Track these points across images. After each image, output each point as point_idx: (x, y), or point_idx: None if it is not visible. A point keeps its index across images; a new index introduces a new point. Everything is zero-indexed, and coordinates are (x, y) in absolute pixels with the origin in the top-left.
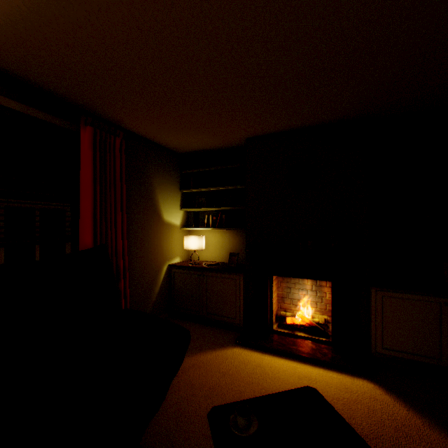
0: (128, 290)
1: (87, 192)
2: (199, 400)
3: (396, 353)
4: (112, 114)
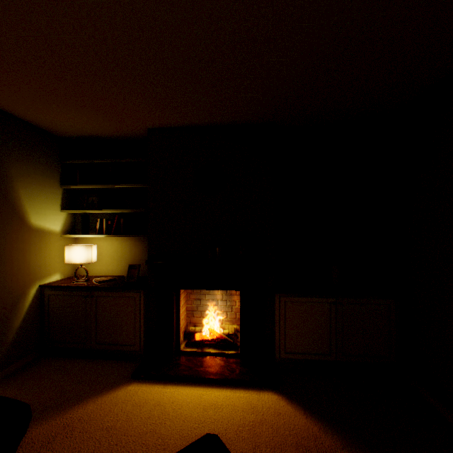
0: None
1: None
2: None
3: (297, 355)
4: None
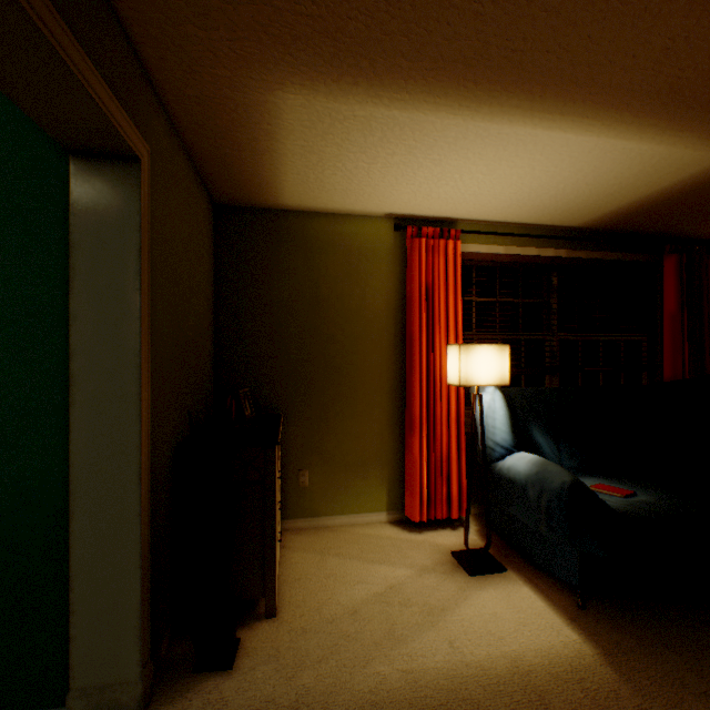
0: None
1: (671, 322)
2: None
3: None
4: (694, 232)
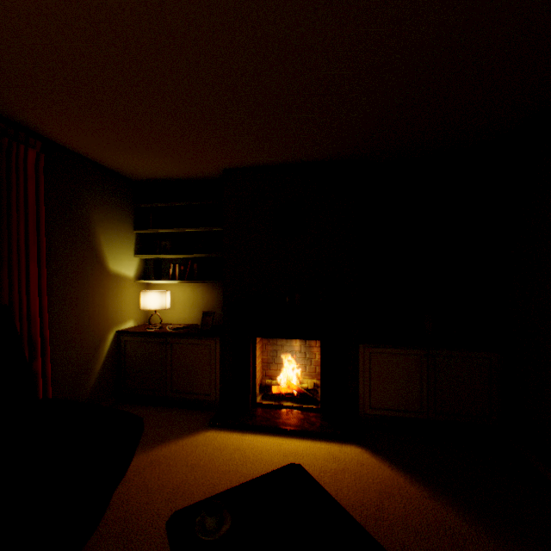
0: (50, 371)
1: None
2: (157, 508)
3: (383, 411)
4: (21, 113)
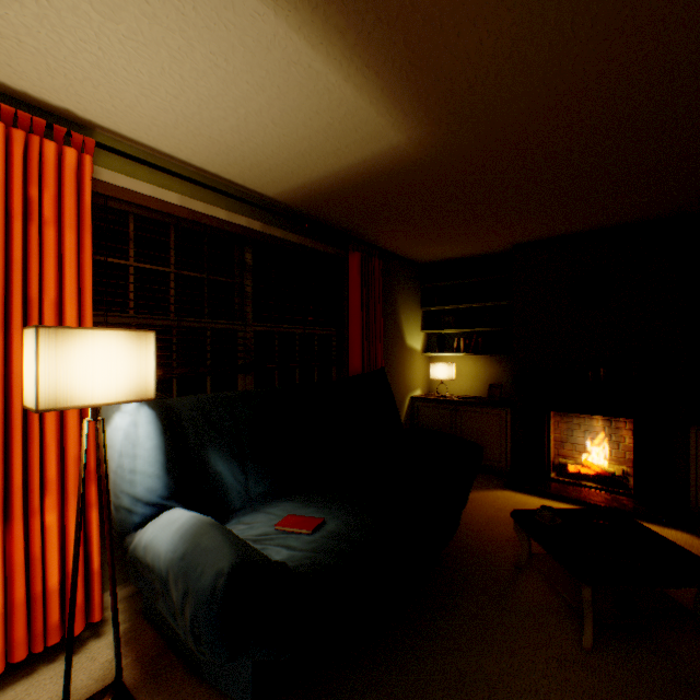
0: None
1: (356, 317)
2: (480, 524)
3: None
4: (371, 235)
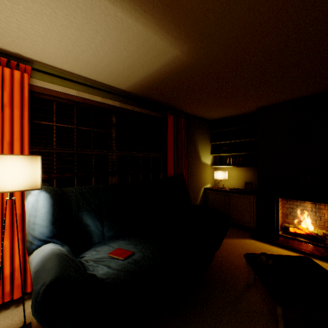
0: None
1: (171, 148)
2: (232, 258)
3: None
4: (180, 106)
